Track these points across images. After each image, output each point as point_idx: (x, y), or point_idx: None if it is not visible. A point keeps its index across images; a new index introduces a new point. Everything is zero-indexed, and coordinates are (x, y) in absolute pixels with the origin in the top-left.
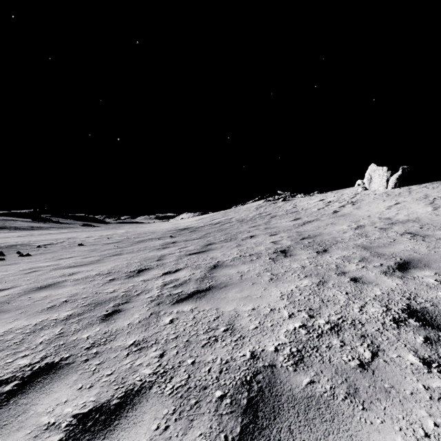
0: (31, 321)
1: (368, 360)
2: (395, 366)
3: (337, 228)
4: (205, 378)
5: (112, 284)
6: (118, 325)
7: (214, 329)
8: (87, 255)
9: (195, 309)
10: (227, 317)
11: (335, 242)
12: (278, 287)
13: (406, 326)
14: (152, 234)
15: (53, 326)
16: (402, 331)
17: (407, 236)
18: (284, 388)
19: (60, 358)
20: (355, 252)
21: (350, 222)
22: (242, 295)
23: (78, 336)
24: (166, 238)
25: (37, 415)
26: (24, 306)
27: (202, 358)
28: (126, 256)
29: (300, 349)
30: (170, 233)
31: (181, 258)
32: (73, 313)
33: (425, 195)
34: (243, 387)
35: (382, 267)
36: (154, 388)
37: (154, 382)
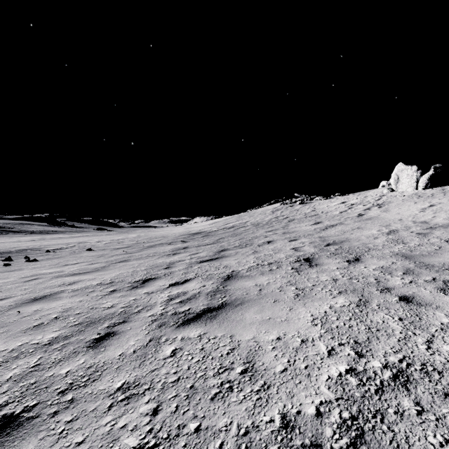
0: (9, 345)
1: None
2: None
3: (366, 233)
4: None
5: (112, 296)
6: (108, 356)
7: (228, 368)
8: (94, 261)
9: (204, 335)
10: (244, 350)
11: (368, 250)
12: (307, 307)
13: None
14: (163, 239)
15: (31, 353)
16: None
17: None
18: None
19: (23, 407)
20: (395, 262)
21: (379, 227)
22: (262, 316)
23: (56, 371)
24: (177, 243)
25: None
26: (8, 324)
27: (210, 422)
28: (133, 263)
29: (355, 414)
30: (182, 237)
31: (191, 266)
32: (59, 335)
33: None
34: None
35: (436, 282)
36: None
37: None
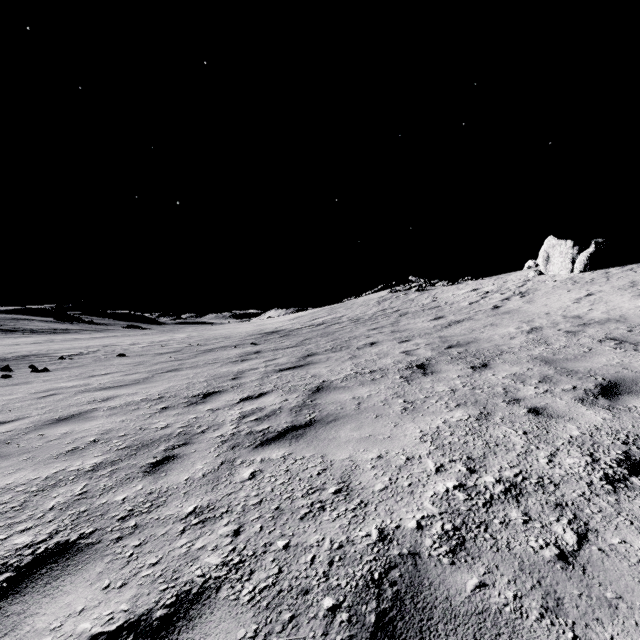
0: (40, 472)
1: (573, 547)
2: (620, 560)
3: (501, 331)
4: (306, 574)
5: (165, 415)
6: (171, 481)
7: (319, 489)
8: (131, 370)
9: (289, 455)
10: (338, 469)
11: (500, 353)
12: (417, 422)
13: (629, 489)
14: (226, 340)
15: (72, 481)
16: (622, 498)
17: (610, 343)
18: (436, 596)
19: (78, 535)
20: (531, 368)
21: (519, 323)
22: (361, 434)
23: (109, 498)
24: (246, 345)
25: (35, 635)
26: (32, 449)
27: (300, 539)
28: (187, 373)
29: (458, 525)
30: (252, 338)
31: (268, 376)
32: (104, 460)
33: (631, 282)
34: (368, 592)
35: (575, 392)
36: (223, 591)
37: (224, 578)
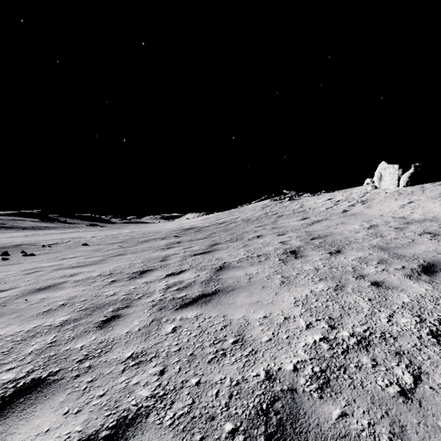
0: (24, 327)
1: (411, 385)
2: None
3: (349, 228)
4: (212, 405)
5: (113, 286)
6: (116, 333)
7: (222, 340)
8: (91, 255)
9: (200, 315)
10: (235, 326)
11: (349, 243)
12: (291, 292)
13: None
14: (157, 234)
15: (46, 333)
16: None
17: (427, 236)
18: (309, 423)
19: (48, 373)
20: (371, 253)
21: (362, 222)
22: (251, 300)
23: (71, 346)
24: (171, 237)
25: None
26: (19, 310)
27: (208, 377)
28: (129, 256)
29: (324, 368)
30: (175, 233)
31: (186, 259)
32: (69, 318)
33: (440, 193)
34: (259, 419)
35: (404, 270)
36: (151, 417)
37: (152, 407)
